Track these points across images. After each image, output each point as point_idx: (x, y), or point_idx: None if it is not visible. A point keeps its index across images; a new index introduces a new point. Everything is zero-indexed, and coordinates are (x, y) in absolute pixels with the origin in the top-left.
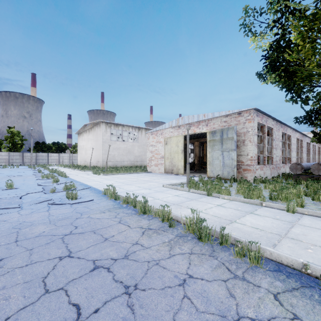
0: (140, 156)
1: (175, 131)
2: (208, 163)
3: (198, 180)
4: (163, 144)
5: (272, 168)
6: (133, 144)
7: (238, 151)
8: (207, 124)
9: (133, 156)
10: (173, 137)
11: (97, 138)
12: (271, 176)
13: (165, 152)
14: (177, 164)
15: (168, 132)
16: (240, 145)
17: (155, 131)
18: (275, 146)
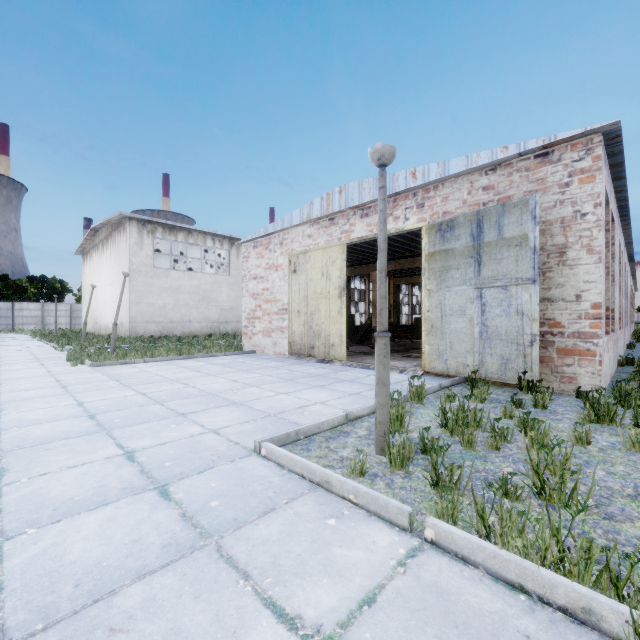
0: (235, 308)
1: (319, 232)
2: (426, 328)
3: (408, 394)
4: (287, 272)
5: (614, 343)
6: (215, 278)
7: (539, 285)
8: (423, 201)
9: (217, 308)
10: (315, 250)
11: (118, 261)
12: (613, 368)
13: (291, 296)
14: (327, 331)
15: (301, 236)
16: (547, 266)
17: (265, 236)
18: (615, 276)
